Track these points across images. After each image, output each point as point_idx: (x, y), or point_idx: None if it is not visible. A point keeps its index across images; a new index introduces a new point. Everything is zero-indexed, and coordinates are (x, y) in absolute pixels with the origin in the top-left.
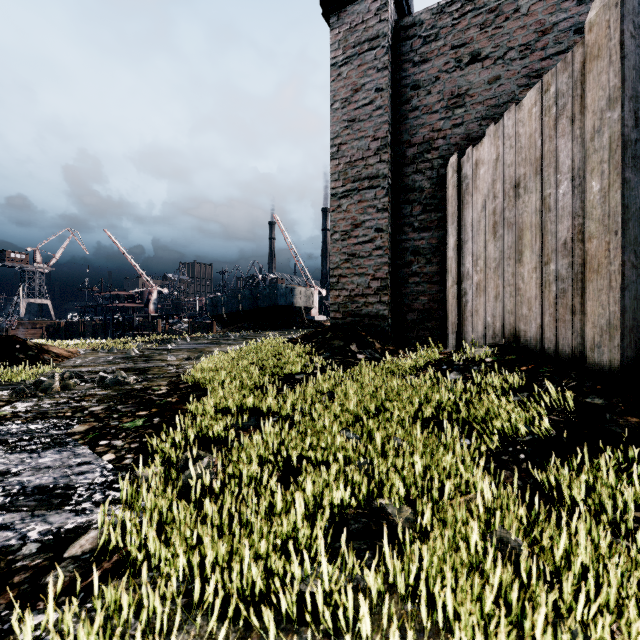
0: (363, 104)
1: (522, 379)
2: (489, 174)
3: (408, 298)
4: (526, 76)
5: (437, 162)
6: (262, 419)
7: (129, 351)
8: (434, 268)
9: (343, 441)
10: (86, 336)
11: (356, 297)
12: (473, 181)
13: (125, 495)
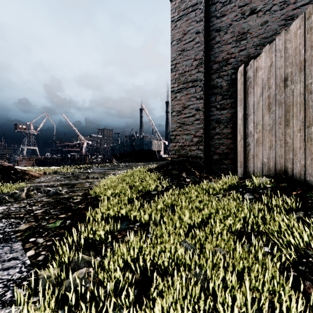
0: (189, 41)
1: (295, 201)
2: (265, 74)
3: (214, 147)
4: (284, 19)
5: (230, 71)
6: (130, 224)
7: (68, 173)
8: (228, 130)
9: (182, 251)
10: (53, 164)
11: (185, 146)
12: (254, 79)
13: (13, 311)
